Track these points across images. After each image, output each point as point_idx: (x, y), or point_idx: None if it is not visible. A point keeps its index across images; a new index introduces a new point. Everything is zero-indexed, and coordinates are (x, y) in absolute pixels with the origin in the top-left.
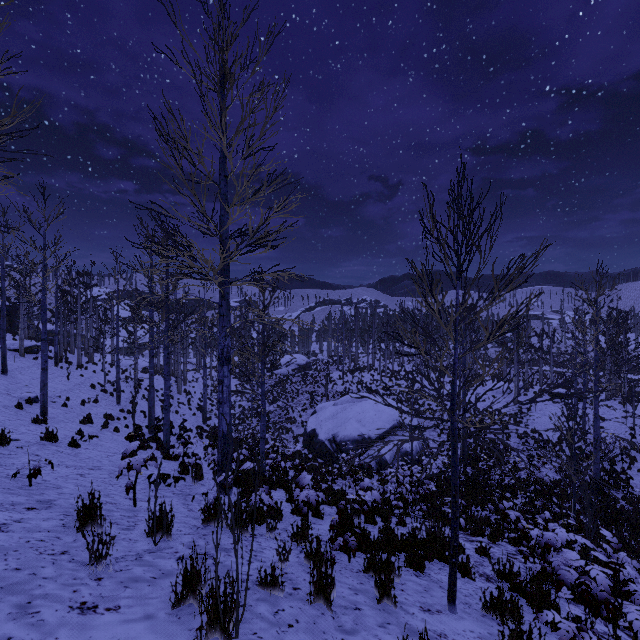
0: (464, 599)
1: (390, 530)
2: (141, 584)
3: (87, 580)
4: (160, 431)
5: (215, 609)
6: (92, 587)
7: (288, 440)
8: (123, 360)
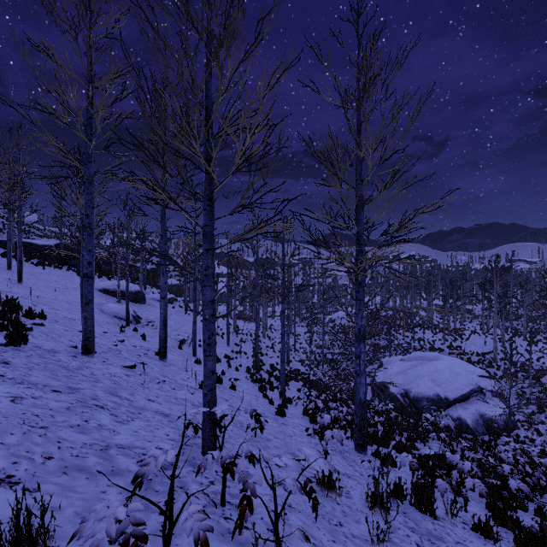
0: None
1: None
2: None
3: None
4: (272, 376)
5: None
6: None
7: None
8: (220, 308)
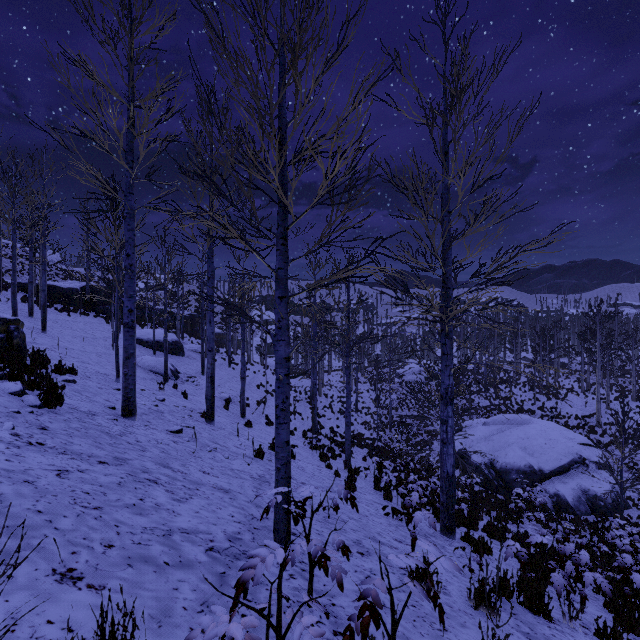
0: None
1: None
2: None
3: None
4: (334, 441)
5: None
6: None
7: None
8: (268, 360)
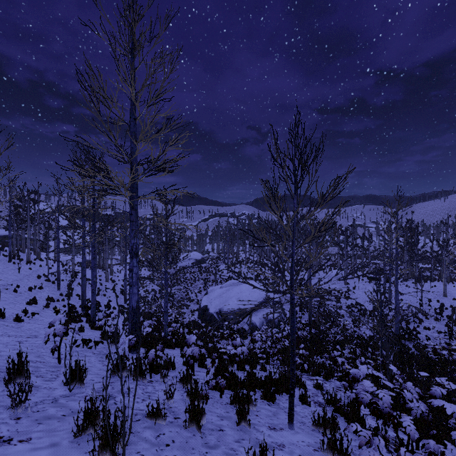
0: (301, 419)
1: (253, 374)
2: (52, 421)
3: (7, 420)
4: (89, 309)
5: (106, 436)
6: (11, 425)
7: (187, 313)
8: (64, 257)
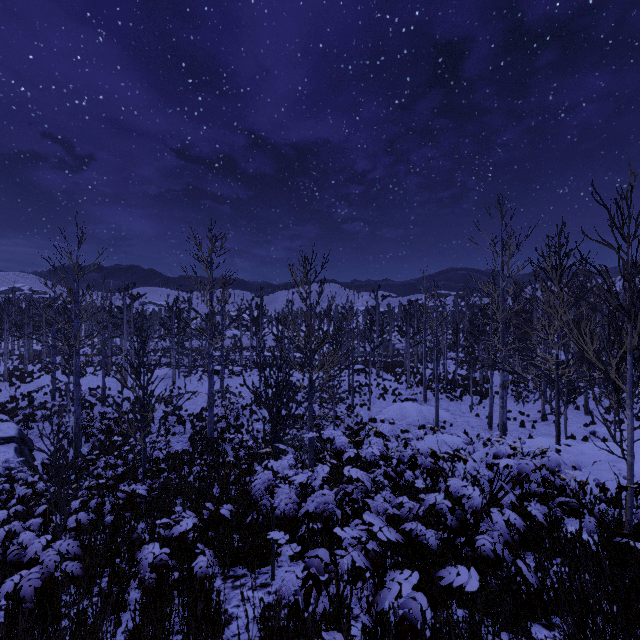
0: None
1: None
2: None
3: None
4: None
5: None
6: None
7: None
8: None
